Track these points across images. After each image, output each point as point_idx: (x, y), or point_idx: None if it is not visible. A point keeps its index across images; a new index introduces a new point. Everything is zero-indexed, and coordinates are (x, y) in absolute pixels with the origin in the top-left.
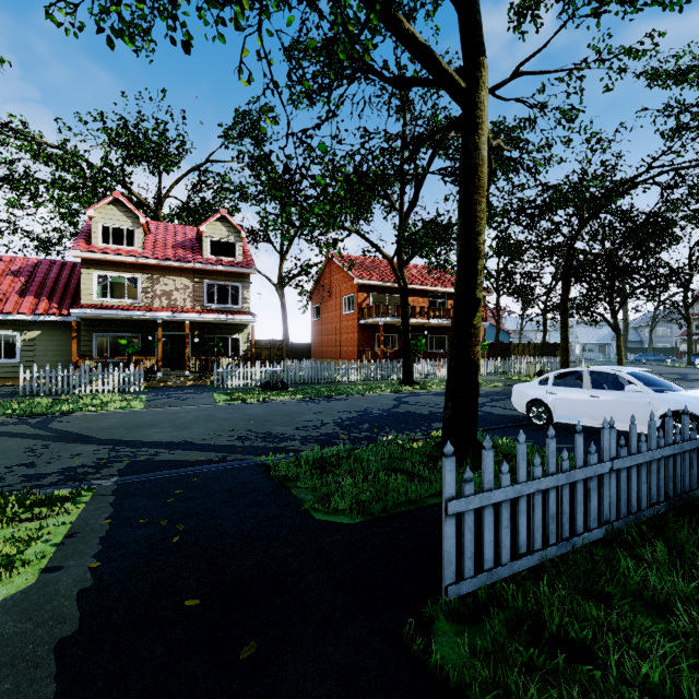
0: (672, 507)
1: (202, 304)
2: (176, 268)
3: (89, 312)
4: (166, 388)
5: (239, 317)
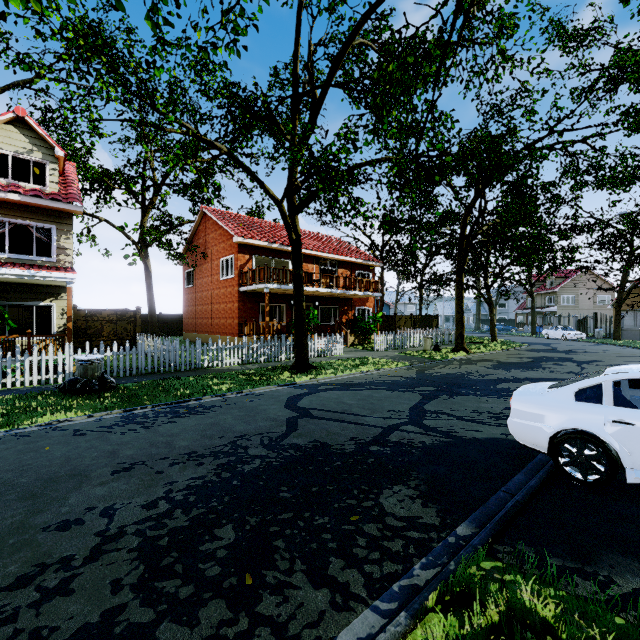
0: None
1: None
2: None
3: None
4: None
5: (42, 273)
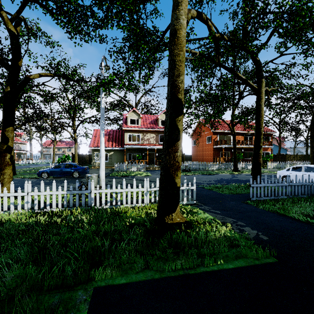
0: (309, 196)
1: (158, 142)
2: (150, 130)
3: (129, 146)
4: (151, 170)
5: None
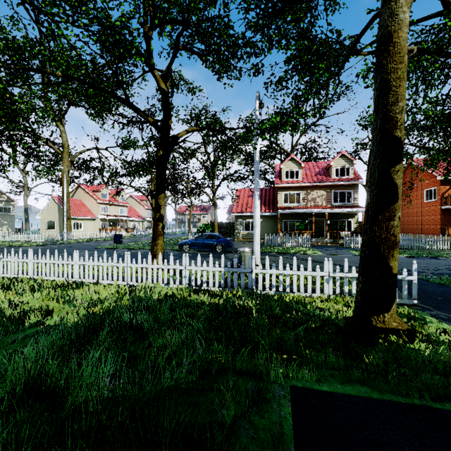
0: None
1: (331, 203)
2: (317, 186)
3: (284, 211)
4: (319, 246)
5: (355, 209)
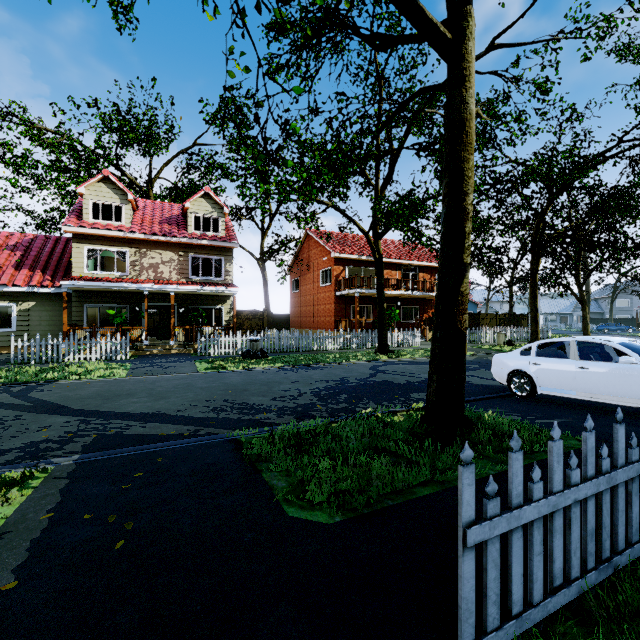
0: None
1: (187, 276)
2: (162, 242)
3: (78, 284)
4: (151, 356)
5: (222, 288)
